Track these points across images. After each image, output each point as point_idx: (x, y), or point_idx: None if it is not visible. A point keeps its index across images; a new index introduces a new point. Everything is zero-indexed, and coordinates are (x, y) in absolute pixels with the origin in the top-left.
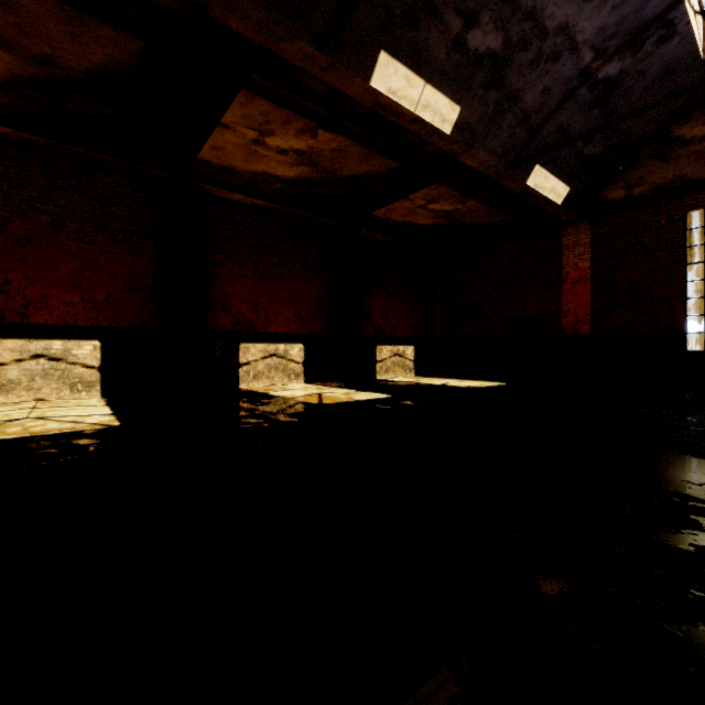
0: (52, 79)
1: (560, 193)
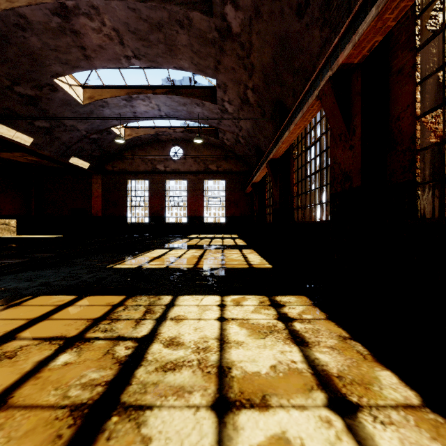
0: None
1: (86, 165)
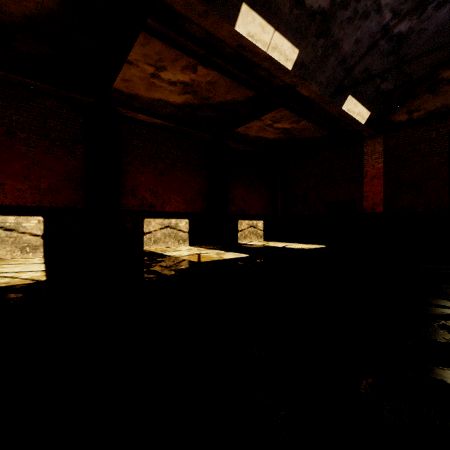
0: None
1: (364, 116)
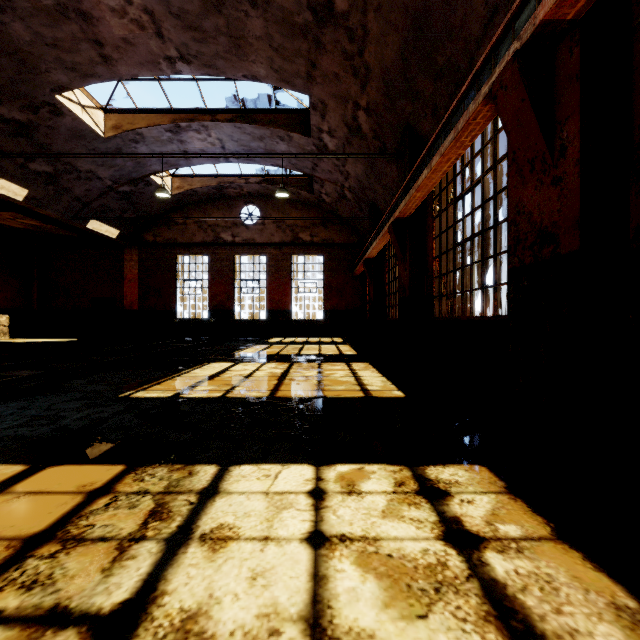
0: None
1: (113, 233)
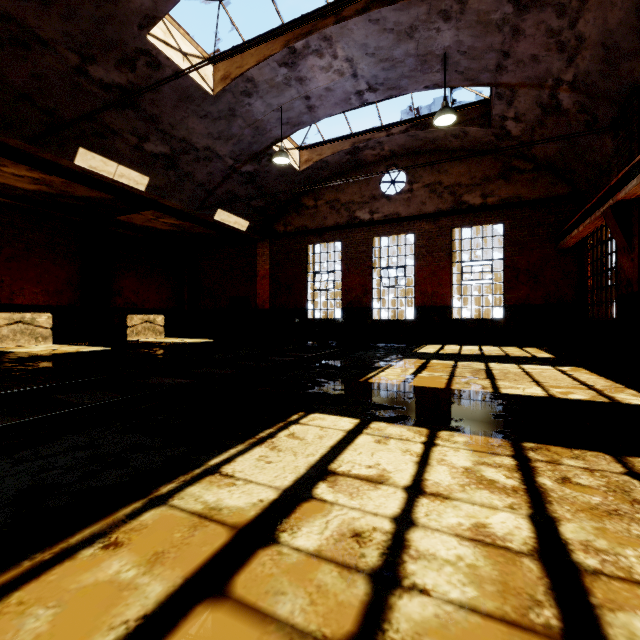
0: None
1: (243, 224)
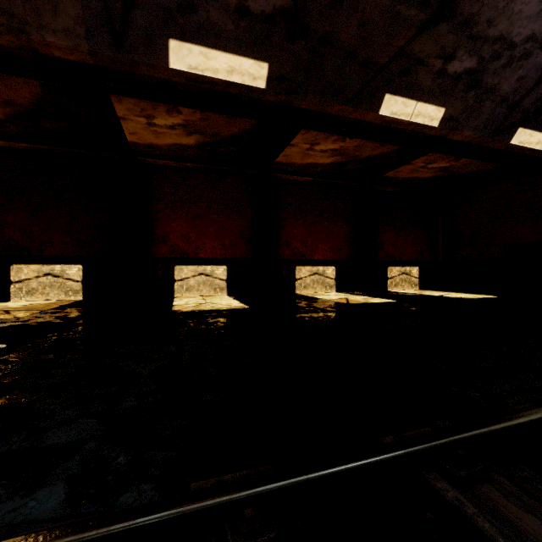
0: (214, 141)
1: None
